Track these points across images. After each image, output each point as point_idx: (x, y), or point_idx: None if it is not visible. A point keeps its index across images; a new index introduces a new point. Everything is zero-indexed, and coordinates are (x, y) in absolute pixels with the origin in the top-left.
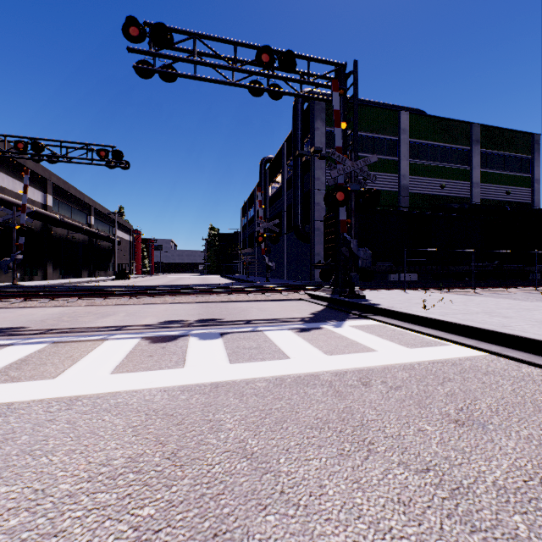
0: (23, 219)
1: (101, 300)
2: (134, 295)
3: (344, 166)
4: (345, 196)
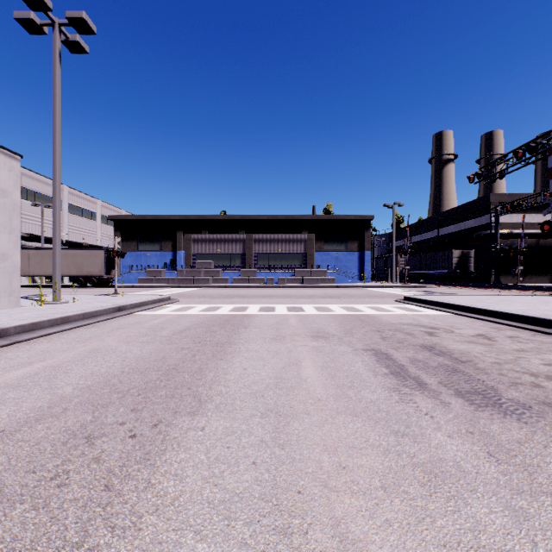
0: (521, 245)
1: (482, 289)
2: (497, 288)
3: (551, 205)
4: (550, 226)
